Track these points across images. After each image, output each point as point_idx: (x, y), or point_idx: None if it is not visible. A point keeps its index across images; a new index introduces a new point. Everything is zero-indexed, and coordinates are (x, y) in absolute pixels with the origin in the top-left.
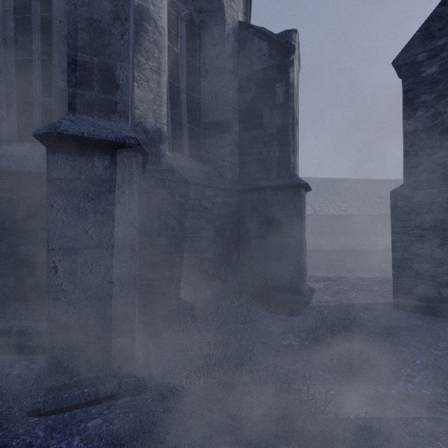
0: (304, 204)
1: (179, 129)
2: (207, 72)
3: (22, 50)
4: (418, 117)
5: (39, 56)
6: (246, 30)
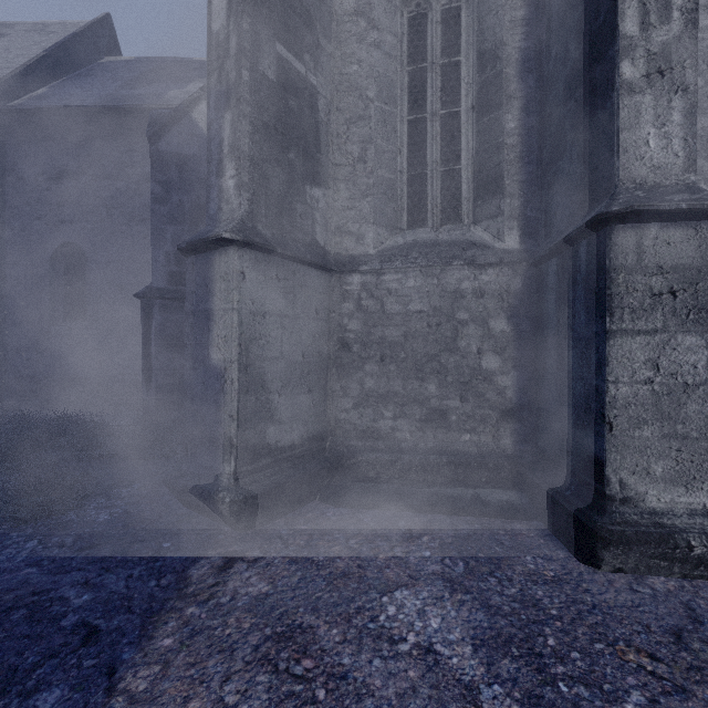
0: (207, 283)
1: None
2: None
3: None
4: None
5: None
6: None
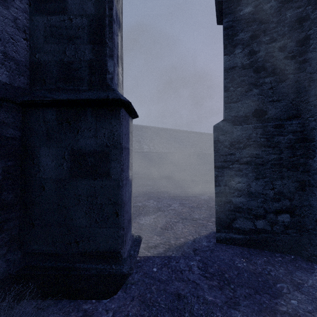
0: (128, 132)
1: None
2: None
3: None
4: (237, 53)
5: None
6: None
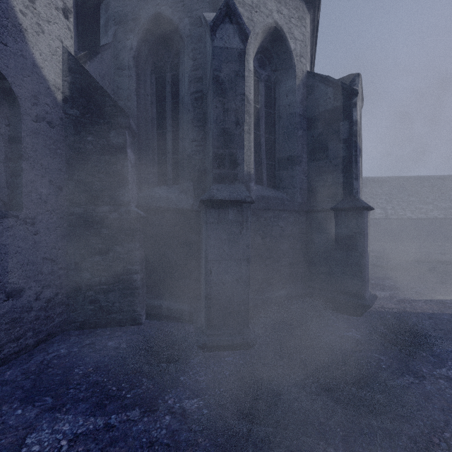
0: (367, 223)
1: (260, 166)
2: (281, 118)
3: (160, 126)
4: None
5: (170, 129)
6: (313, 78)
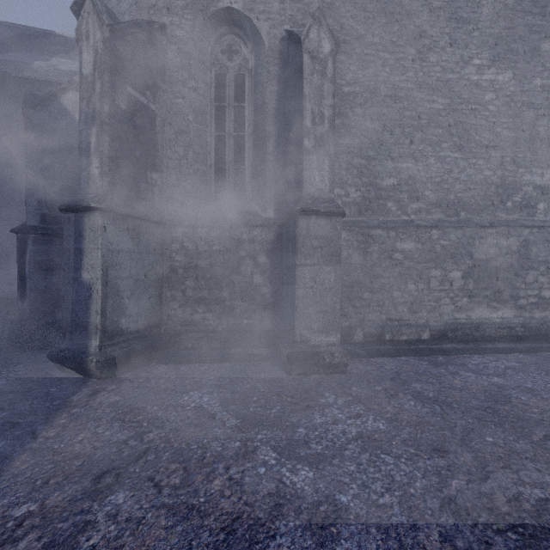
0: (80, 232)
1: None
2: None
3: None
4: None
5: None
6: None
